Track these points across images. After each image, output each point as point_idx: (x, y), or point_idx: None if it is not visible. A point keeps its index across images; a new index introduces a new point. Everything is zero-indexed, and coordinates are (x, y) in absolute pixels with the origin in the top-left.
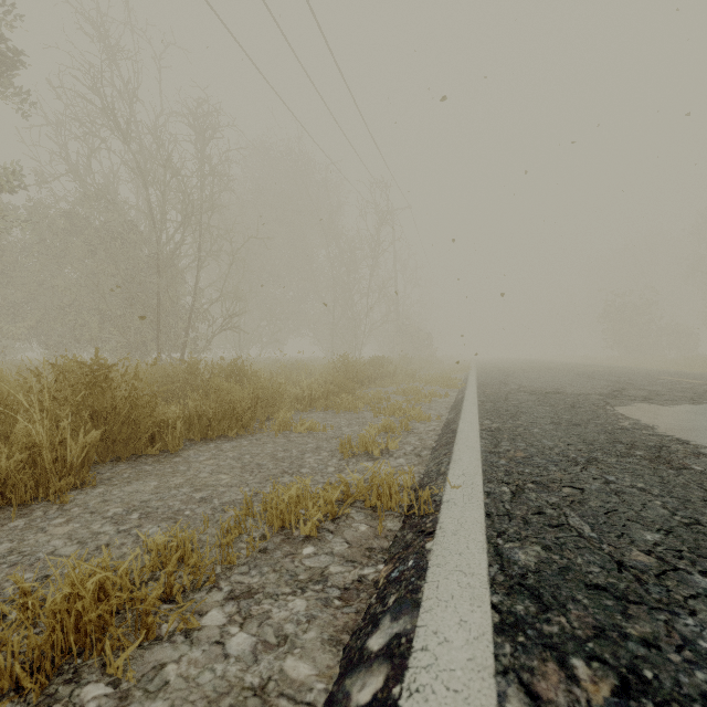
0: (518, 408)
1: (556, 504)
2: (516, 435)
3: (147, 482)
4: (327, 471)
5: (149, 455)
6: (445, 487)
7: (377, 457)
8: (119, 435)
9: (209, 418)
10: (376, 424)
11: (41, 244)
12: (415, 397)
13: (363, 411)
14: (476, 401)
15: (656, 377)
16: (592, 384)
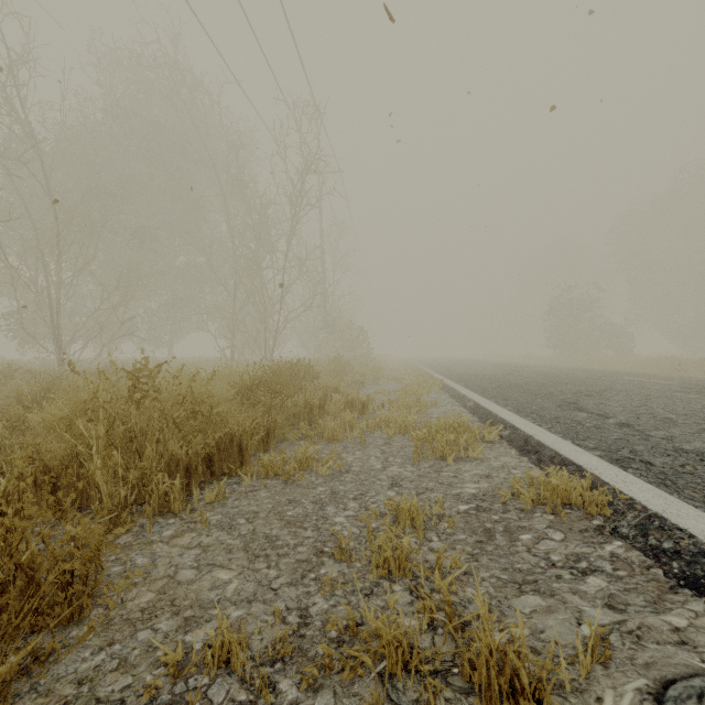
0: None
1: None
2: None
3: None
4: None
5: None
6: None
7: None
8: None
9: None
10: None
11: None
12: None
13: None
14: None
15: None
16: None
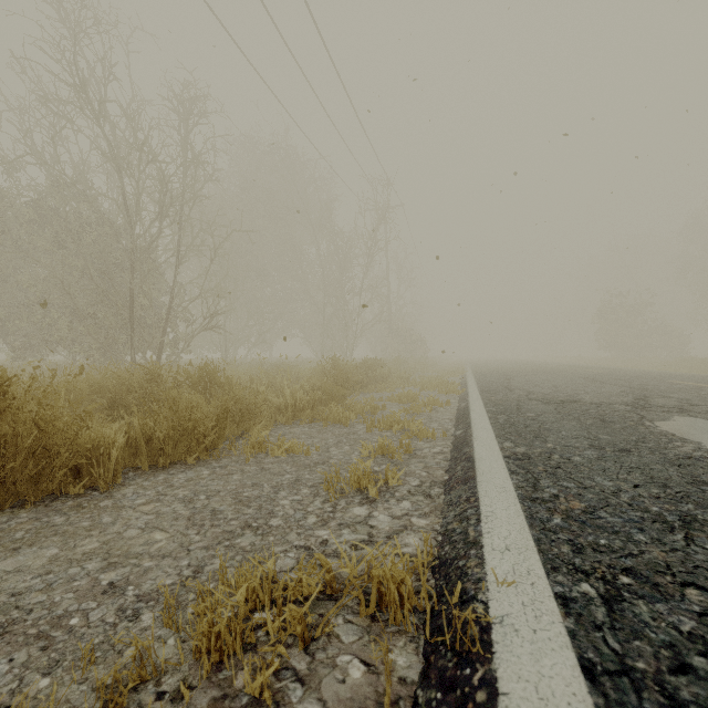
0: (538, 422)
1: (698, 638)
2: (555, 468)
3: (43, 548)
4: (306, 523)
5: (71, 496)
6: (487, 580)
7: (373, 498)
8: (23, 473)
9: (162, 439)
10: (370, 444)
11: (6, 237)
12: (414, 406)
13: (355, 424)
14: (485, 412)
15: (669, 381)
16: (607, 391)
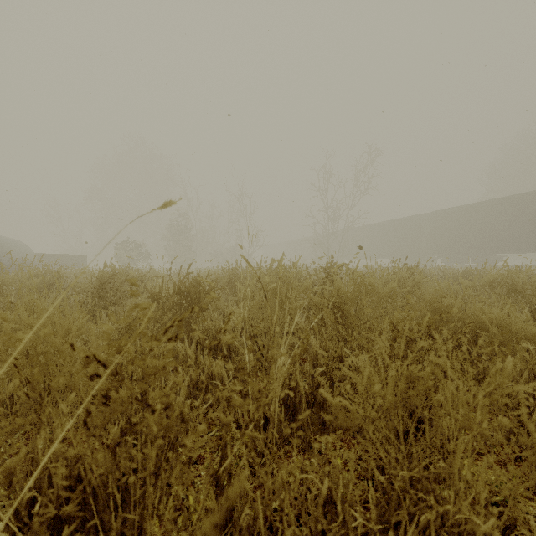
0: None
1: None
2: None
3: None
4: None
5: None
6: None
7: None
8: None
9: None
10: None
11: None
12: None
13: None
14: None
15: None
16: None
